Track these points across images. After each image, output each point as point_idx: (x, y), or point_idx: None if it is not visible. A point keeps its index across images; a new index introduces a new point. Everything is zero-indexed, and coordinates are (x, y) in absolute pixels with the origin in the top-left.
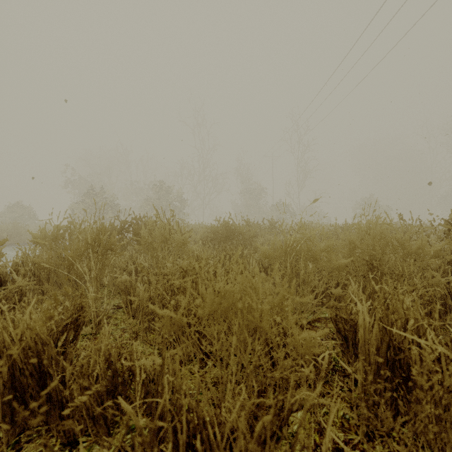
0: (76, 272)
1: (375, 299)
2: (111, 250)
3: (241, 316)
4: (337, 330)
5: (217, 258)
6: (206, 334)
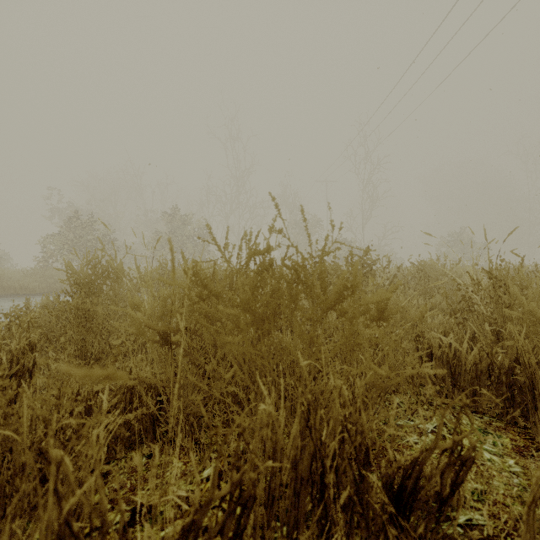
0: None
1: None
2: None
3: None
4: None
5: None
6: None
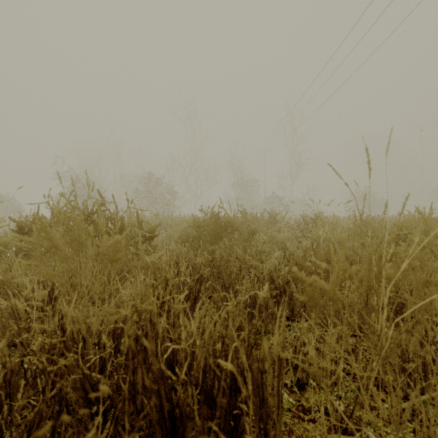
0: None
1: None
2: None
3: None
4: None
5: (197, 277)
6: None
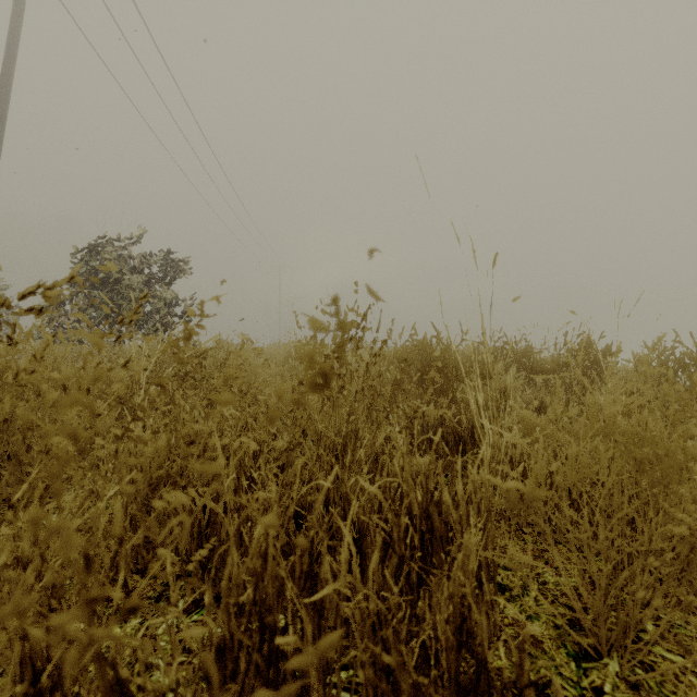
0: None
1: None
2: None
3: None
4: None
5: None
6: None
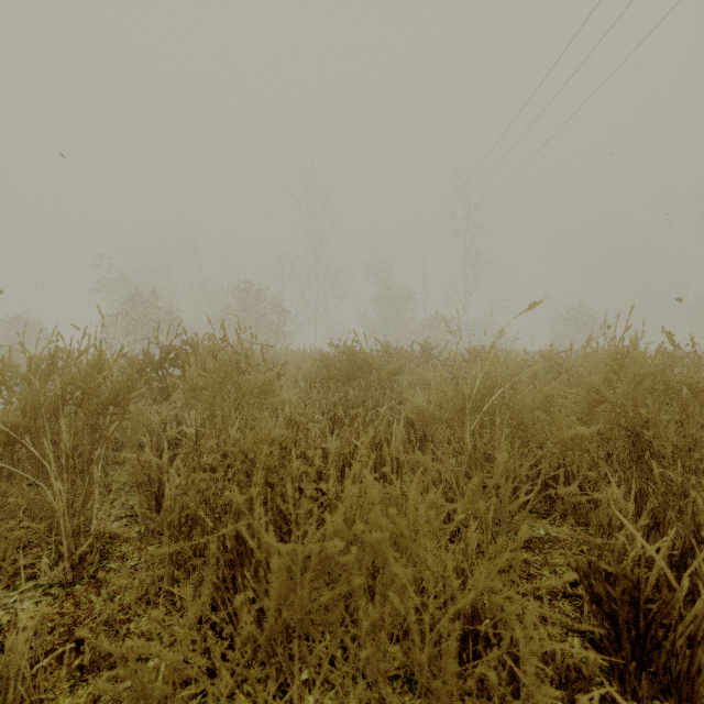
0: (33, 456)
1: (643, 505)
2: (115, 406)
3: (370, 648)
4: (593, 598)
5: (331, 416)
6: (267, 697)
